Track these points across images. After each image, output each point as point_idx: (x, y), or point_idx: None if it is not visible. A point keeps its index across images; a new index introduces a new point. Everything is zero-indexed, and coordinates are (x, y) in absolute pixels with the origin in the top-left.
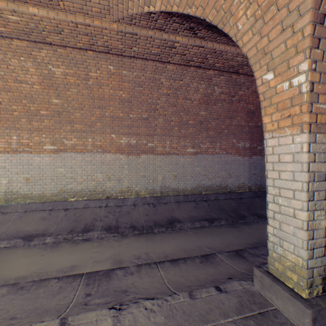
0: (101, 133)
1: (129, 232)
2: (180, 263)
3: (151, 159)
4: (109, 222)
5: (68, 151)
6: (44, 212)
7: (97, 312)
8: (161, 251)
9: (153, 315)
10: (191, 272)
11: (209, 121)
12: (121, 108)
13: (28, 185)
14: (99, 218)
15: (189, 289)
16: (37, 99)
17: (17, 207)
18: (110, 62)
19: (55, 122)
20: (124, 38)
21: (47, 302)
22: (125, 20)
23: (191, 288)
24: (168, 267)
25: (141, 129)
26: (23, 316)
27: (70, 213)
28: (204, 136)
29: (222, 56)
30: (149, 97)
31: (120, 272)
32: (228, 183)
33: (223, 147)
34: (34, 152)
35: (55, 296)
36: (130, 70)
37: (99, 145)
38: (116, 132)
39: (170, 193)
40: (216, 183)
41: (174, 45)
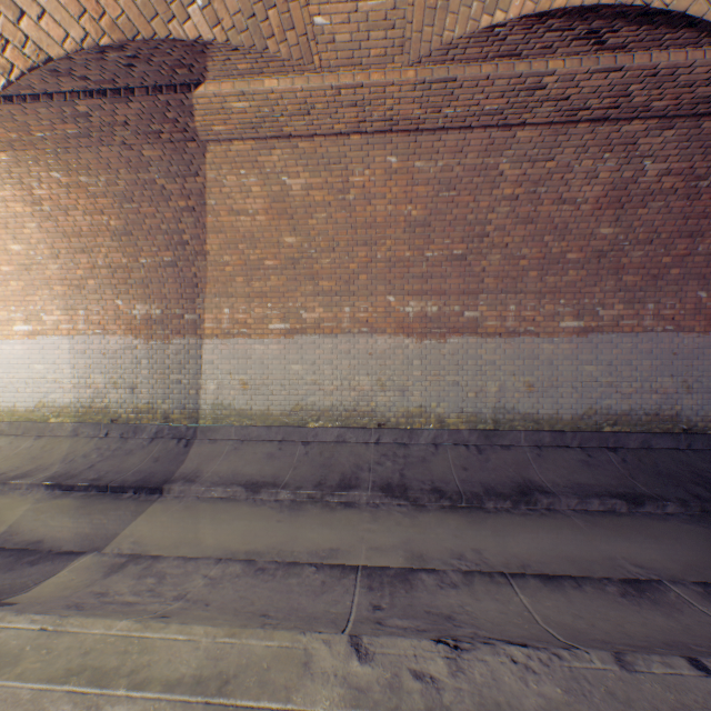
0: (367, 295)
1: (430, 500)
2: (564, 585)
3: (470, 347)
4: (387, 476)
5: (308, 331)
6: (270, 444)
7: (412, 641)
8: (510, 553)
9: (534, 679)
10: (599, 611)
11: (623, 249)
12: (408, 241)
13: (245, 394)
14: (366, 465)
15: (611, 647)
16: (261, 240)
17: (229, 431)
18: (392, 150)
19: (288, 279)
20: (427, 95)
21: (308, 602)
22: (432, 56)
23: (615, 647)
24: (536, 588)
25: (450, 281)
26: (279, 615)
27: (312, 449)
28: (608, 289)
29: (676, 78)
30: (469, 208)
31: (429, 579)
32: (682, 408)
33: (665, 313)
34: (254, 335)
35: (319, 596)
36: (431, 158)
37: (362, 319)
38: (397, 291)
39: (518, 425)
40: (643, 405)
41: (541, 82)
